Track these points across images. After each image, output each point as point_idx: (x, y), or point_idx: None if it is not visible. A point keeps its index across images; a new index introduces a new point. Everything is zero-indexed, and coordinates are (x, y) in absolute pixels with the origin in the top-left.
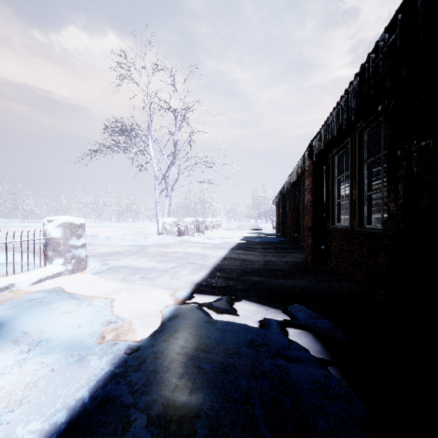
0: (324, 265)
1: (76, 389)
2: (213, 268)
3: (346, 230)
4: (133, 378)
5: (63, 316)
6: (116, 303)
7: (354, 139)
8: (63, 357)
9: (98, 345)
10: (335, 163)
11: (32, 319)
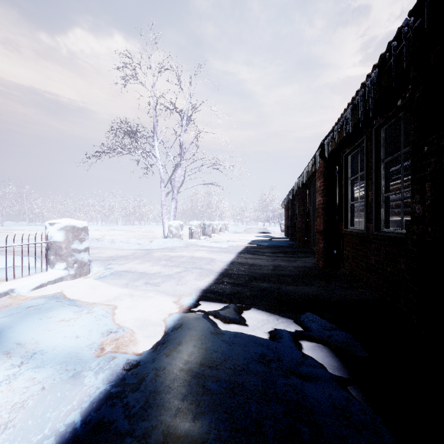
0: (337, 271)
1: (67, 412)
2: (220, 273)
3: (361, 234)
4: (131, 399)
5: (61, 325)
6: (117, 311)
7: (369, 137)
8: (57, 372)
9: (95, 359)
10: (349, 164)
11: (28, 328)
